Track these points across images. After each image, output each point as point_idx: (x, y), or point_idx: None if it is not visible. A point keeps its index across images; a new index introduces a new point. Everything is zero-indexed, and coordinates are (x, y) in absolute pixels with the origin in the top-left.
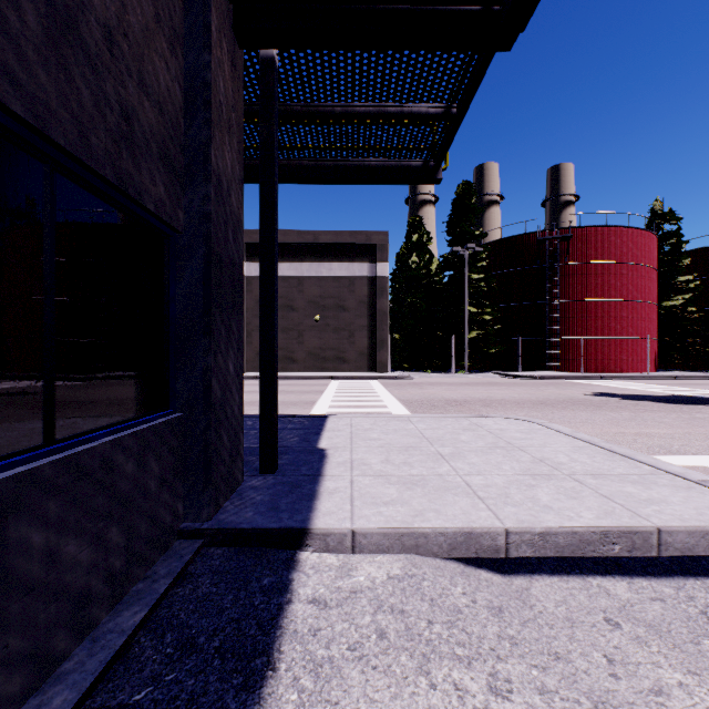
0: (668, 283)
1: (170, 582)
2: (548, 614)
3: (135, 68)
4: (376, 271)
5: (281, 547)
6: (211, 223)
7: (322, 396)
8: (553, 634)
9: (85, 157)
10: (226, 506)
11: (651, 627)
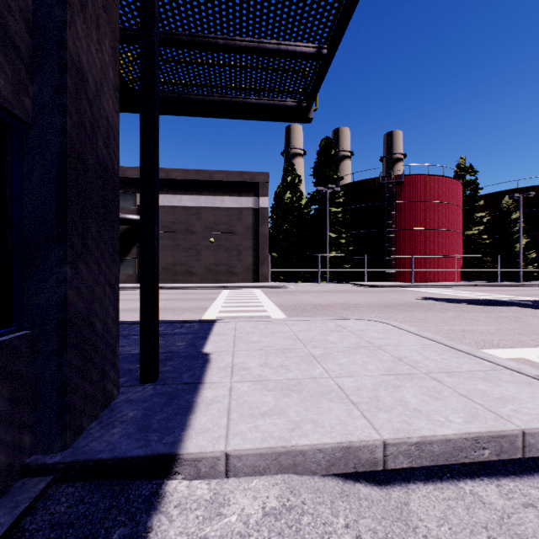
0: (469, 217)
1: None
2: (434, 538)
3: None
4: (259, 204)
5: (147, 477)
6: (67, 116)
7: (214, 302)
8: None
9: None
10: (91, 428)
11: None
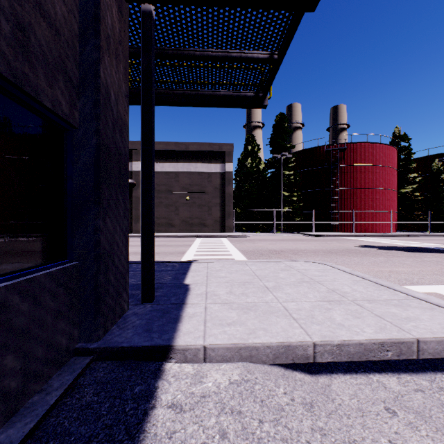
0: (403, 178)
1: (60, 394)
2: (345, 406)
3: None
4: (225, 169)
5: (152, 360)
6: (100, 121)
7: (190, 248)
8: (350, 423)
9: None
10: (113, 329)
11: (418, 413)
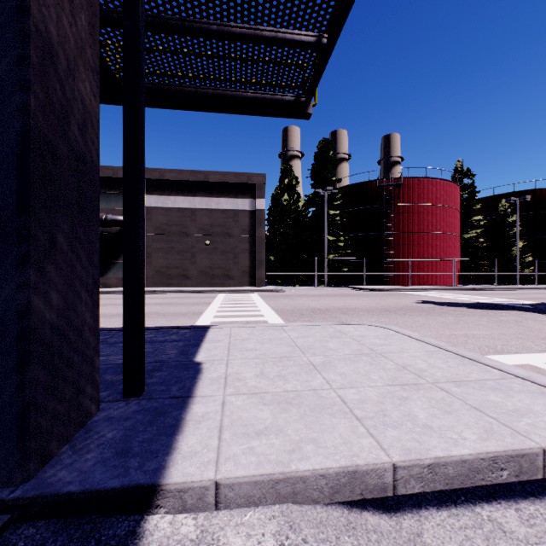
0: (466, 221)
1: None
2: None
3: None
4: (255, 206)
5: (123, 513)
6: (30, 94)
7: (209, 307)
8: None
9: None
10: (62, 453)
11: None
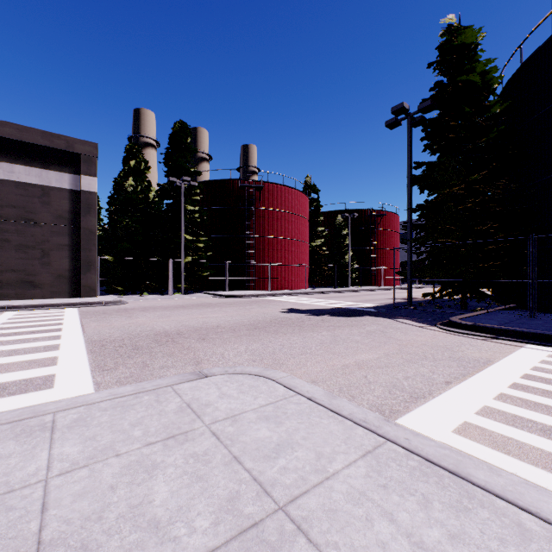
0: (313, 230)
1: None
2: None
3: None
4: (81, 185)
5: None
6: None
7: None
8: None
9: None
10: None
11: None
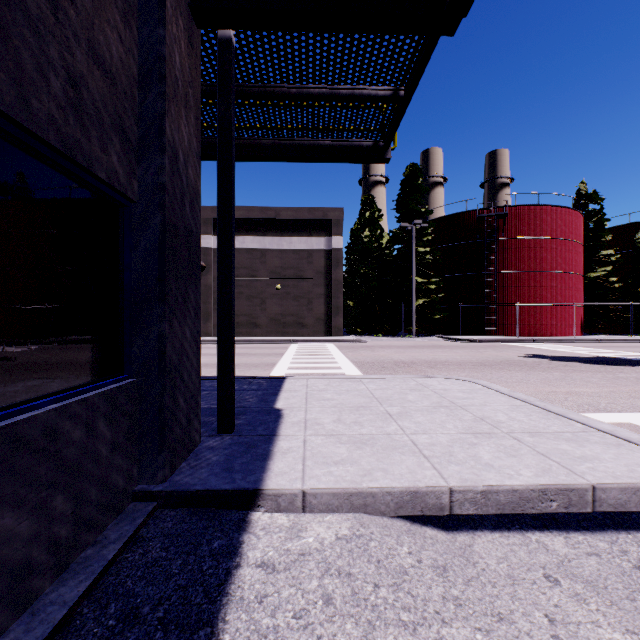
0: (592, 256)
1: (119, 547)
2: (491, 571)
3: (84, 35)
4: (332, 245)
5: (234, 508)
6: (165, 193)
7: (282, 358)
8: (495, 592)
9: (25, 120)
10: (182, 467)
11: (589, 583)
